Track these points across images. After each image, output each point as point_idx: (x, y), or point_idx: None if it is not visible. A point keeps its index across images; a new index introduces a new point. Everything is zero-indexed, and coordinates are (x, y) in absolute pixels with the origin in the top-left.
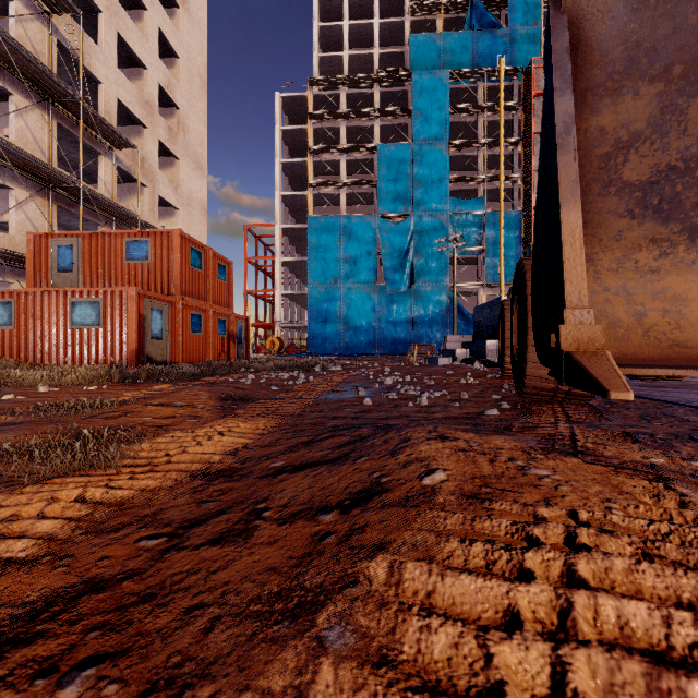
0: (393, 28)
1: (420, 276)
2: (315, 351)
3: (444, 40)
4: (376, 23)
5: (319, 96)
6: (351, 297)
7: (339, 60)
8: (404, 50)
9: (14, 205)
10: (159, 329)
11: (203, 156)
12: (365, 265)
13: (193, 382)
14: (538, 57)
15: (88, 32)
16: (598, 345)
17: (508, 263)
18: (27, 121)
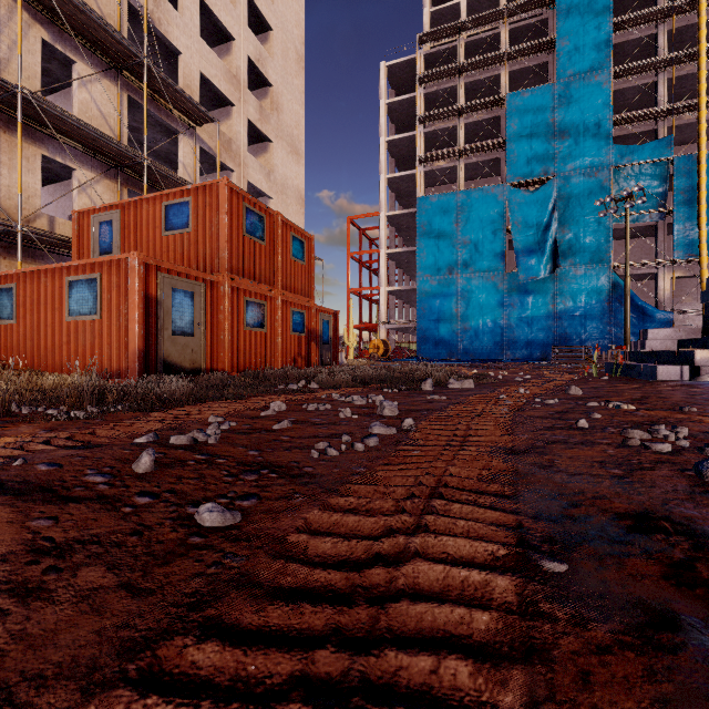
0: None
1: (567, 257)
2: (426, 356)
3: None
4: None
5: (430, 55)
6: (471, 289)
7: (455, 10)
8: None
9: (75, 187)
10: (188, 321)
11: (299, 139)
12: (489, 249)
13: (91, 429)
14: None
15: (175, 8)
16: None
17: None
18: (93, 93)
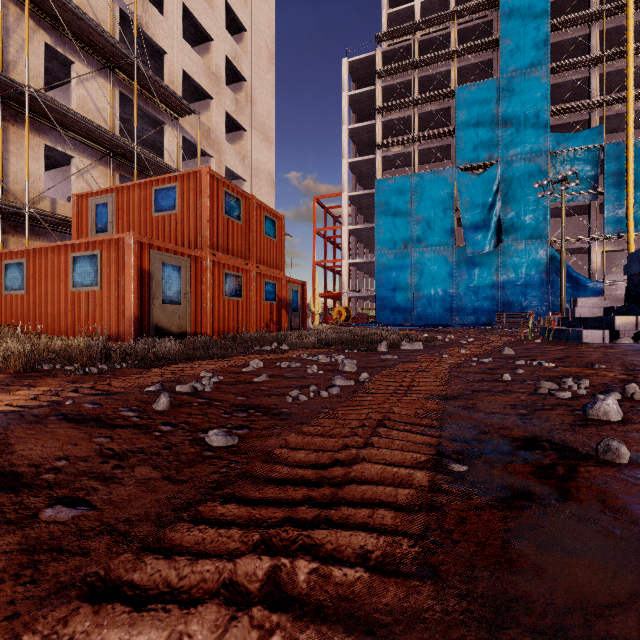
0: None
1: (509, 233)
2: (384, 321)
3: None
4: None
5: (387, 52)
6: (424, 262)
7: (410, 12)
8: None
9: (74, 173)
10: (176, 291)
11: (270, 128)
12: (440, 225)
13: (108, 381)
14: None
15: (161, 13)
16: None
17: None
18: (89, 89)
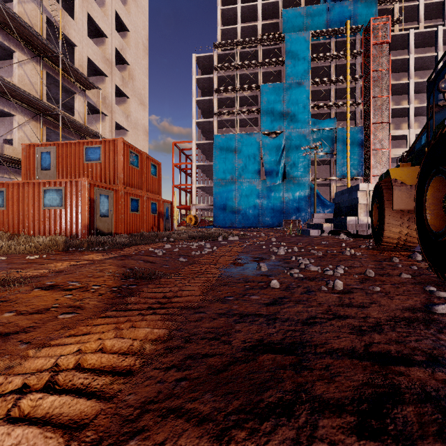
0: (270, 7)
1: (290, 173)
2: (219, 225)
3: (306, 12)
4: (259, 4)
5: (221, 55)
6: (243, 188)
7: (234, 31)
8: (278, 21)
9: (16, 126)
10: (106, 210)
11: (145, 96)
12: (252, 166)
13: (118, 251)
14: (375, 17)
15: (70, 14)
16: None
17: (353, 163)
18: (25, 70)
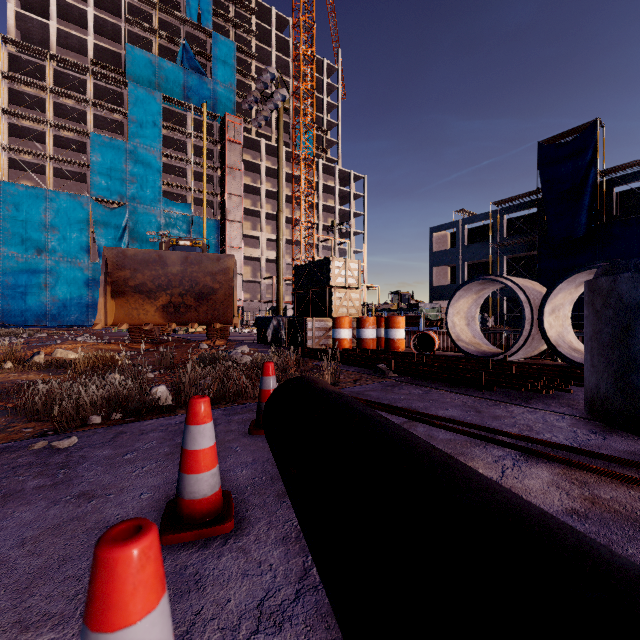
0: (109, 26)
1: None
2: (12, 323)
3: (159, 64)
4: (91, 13)
5: (16, 56)
6: (60, 270)
7: (44, 26)
8: (121, 52)
9: None
10: None
11: None
12: (77, 242)
13: None
14: (230, 114)
15: None
16: (101, 322)
17: None
18: None
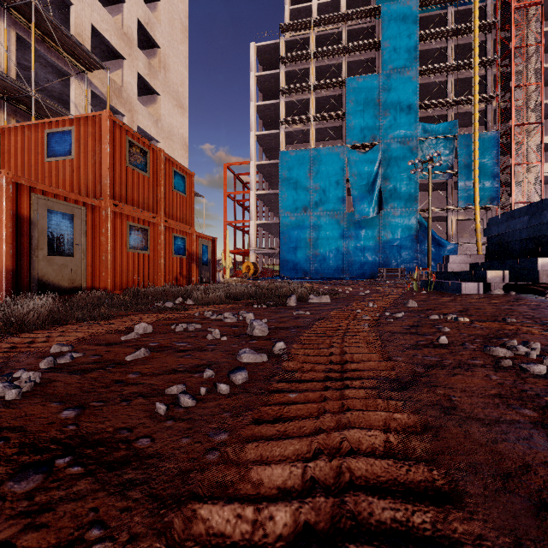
0: None
1: (388, 202)
2: (287, 275)
3: None
4: None
5: (289, 42)
6: (320, 224)
7: (308, 11)
8: None
9: None
10: (67, 242)
11: (184, 96)
12: (334, 194)
13: None
14: None
15: None
16: None
17: (483, 185)
18: None
